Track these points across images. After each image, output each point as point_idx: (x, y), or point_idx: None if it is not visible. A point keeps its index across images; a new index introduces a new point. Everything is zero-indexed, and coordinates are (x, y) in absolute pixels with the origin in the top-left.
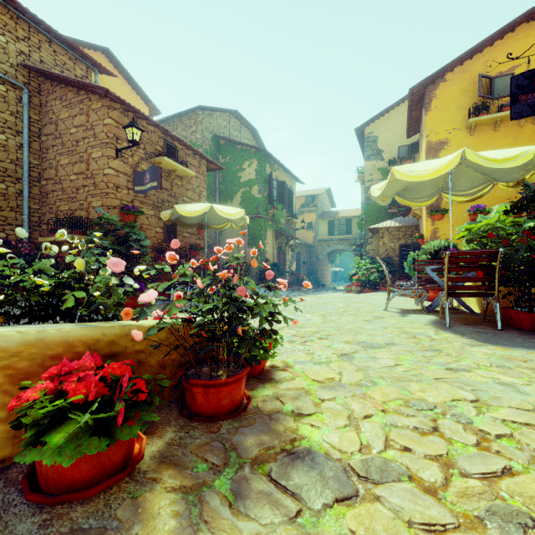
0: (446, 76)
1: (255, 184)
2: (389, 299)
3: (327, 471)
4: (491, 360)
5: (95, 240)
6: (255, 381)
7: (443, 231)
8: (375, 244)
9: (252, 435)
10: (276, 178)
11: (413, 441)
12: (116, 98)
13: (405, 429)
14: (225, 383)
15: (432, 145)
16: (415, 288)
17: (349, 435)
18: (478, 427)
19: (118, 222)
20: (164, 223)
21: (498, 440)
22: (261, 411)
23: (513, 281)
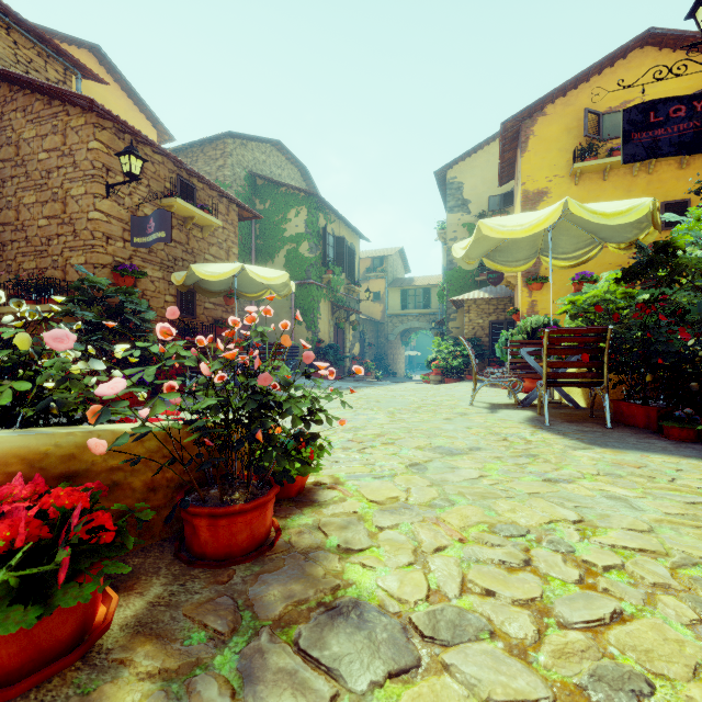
0: (546, 109)
1: (304, 239)
2: (475, 391)
3: (379, 631)
4: (598, 467)
5: (53, 307)
6: (290, 505)
7: (542, 304)
8: (460, 321)
9: (277, 583)
10: (332, 233)
11: (498, 581)
12: (106, 112)
13: (489, 564)
14: (241, 510)
15: (529, 195)
16: (507, 377)
17: (413, 576)
18: (582, 557)
19: (109, 287)
20: (177, 289)
21: (606, 574)
22: (294, 548)
23: (625, 366)
